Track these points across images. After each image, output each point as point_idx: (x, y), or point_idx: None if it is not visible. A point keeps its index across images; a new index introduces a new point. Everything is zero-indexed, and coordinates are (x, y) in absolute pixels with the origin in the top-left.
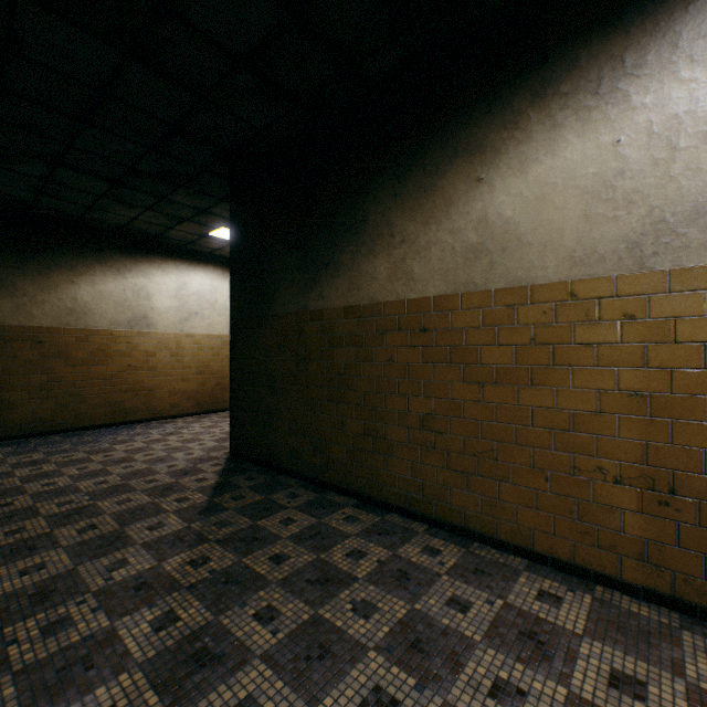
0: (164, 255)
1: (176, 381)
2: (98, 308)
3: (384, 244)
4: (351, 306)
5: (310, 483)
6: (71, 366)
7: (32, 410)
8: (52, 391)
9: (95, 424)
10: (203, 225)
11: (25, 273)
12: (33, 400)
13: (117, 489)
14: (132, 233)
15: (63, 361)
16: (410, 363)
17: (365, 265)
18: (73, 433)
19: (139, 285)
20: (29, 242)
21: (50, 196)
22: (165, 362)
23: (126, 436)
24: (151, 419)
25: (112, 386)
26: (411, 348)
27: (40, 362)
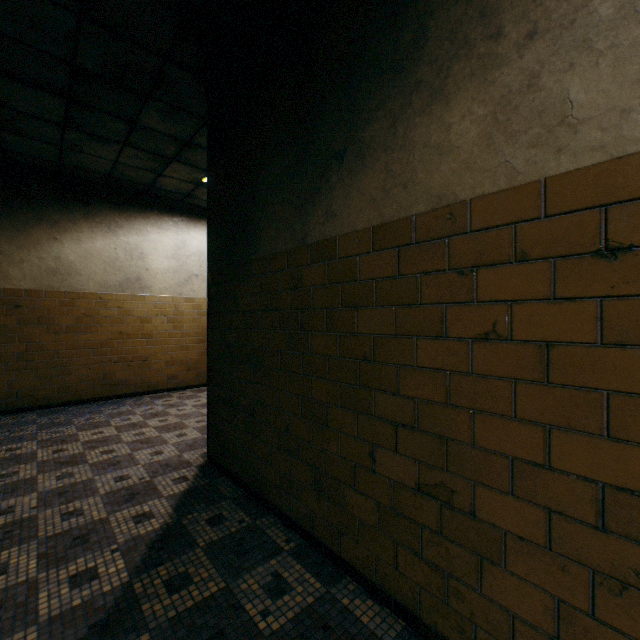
0: (160, 211)
1: (173, 350)
2: (85, 269)
3: (473, 64)
4: (389, 222)
5: (311, 545)
6: (53, 333)
7: (8, 383)
8: (31, 362)
9: (81, 399)
10: (194, 167)
11: (0, 228)
12: (9, 372)
13: (9, 533)
14: (122, 185)
15: (44, 328)
16: (556, 343)
17: (420, 130)
18: (54, 409)
19: (132, 243)
20: (4, 193)
21: (9, 130)
22: (161, 329)
23: (103, 417)
24: (146, 392)
25: (101, 355)
26: (559, 303)
27: (17, 329)
